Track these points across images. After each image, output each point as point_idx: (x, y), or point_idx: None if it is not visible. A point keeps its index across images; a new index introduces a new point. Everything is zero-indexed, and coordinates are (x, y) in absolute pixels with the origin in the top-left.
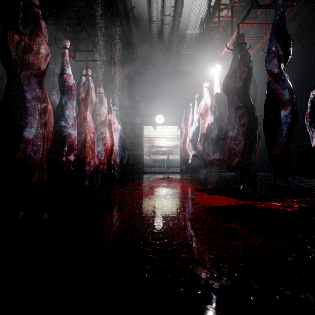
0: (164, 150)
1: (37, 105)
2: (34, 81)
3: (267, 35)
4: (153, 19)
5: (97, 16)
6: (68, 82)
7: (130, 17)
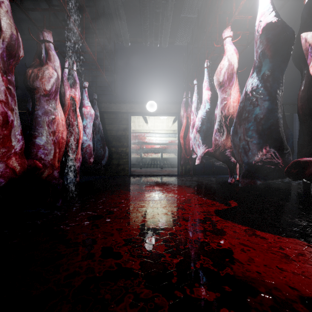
0: (157, 147)
1: None
2: None
3: None
4: None
5: None
6: None
7: None
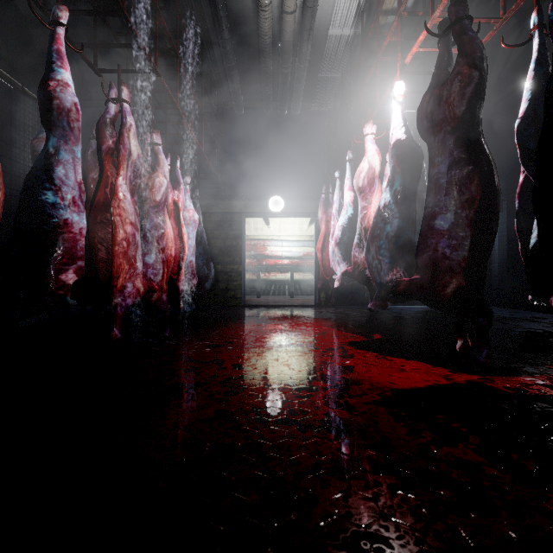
0: (285, 263)
1: None
2: None
3: (509, 12)
4: (264, 1)
5: None
6: (61, 100)
7: None
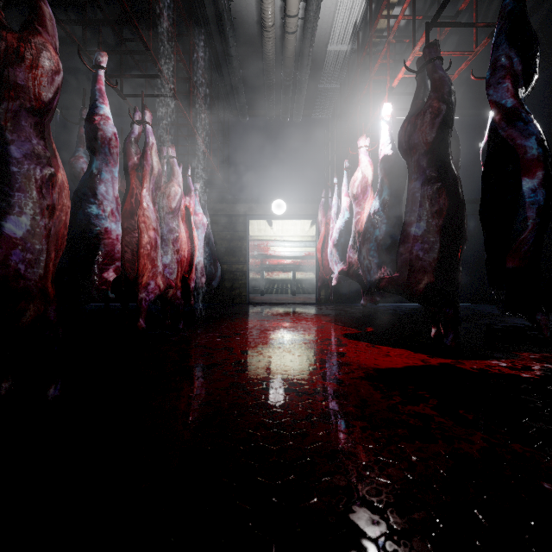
0: (287, 263)
1: (33, 171)
2: (27, 123)
3: (479, 47)
4: (267, 23)
5: (162, 11)
6: (104, 131)
7: (225, 19)
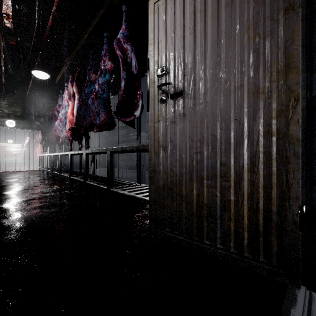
0: (14, 154)
1: None
2: None
3: None
4: None
5: None
6: None
7: None
